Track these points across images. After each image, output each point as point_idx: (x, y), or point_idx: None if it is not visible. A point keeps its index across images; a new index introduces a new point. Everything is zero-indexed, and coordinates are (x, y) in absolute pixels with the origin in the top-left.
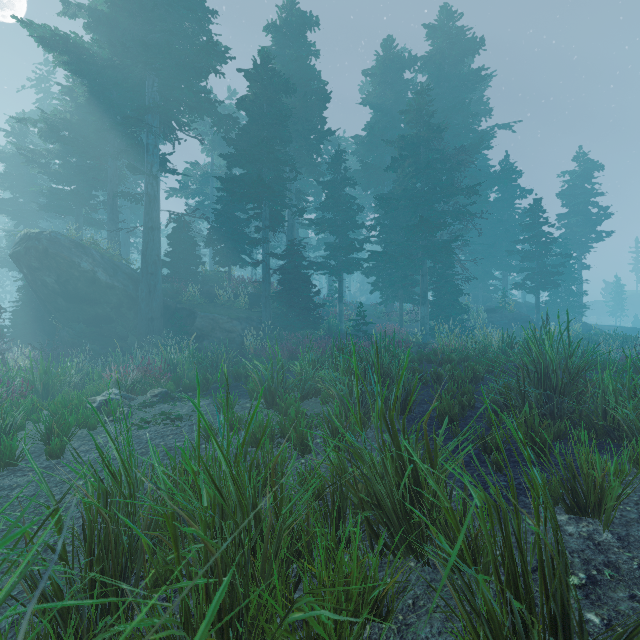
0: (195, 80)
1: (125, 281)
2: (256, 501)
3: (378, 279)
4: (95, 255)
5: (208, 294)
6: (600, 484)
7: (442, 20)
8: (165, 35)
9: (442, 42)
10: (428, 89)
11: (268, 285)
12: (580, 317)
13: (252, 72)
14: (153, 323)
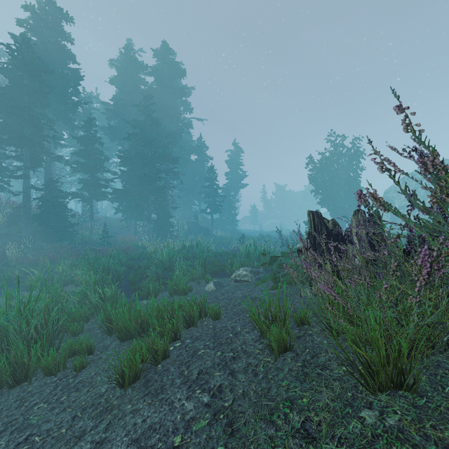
0: None
1: None
2: None
3: (120, 204)
4: None
5: None
6: (152, 291)
7: (163, 49)
8: None
9: (163, 64)
10: (151, 96)
11: (29, 210)
12: (235, 226)
13: (9, 33)
14: None
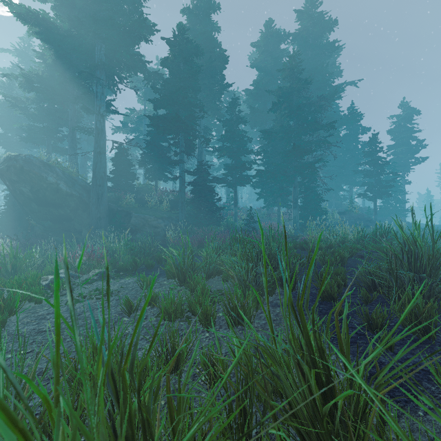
0: (131, 47)
1: (80, 191)
2: (147, 416)
3: (262, 190)
4: (58, 172)
5: (141, 200)
6: None
7: (307, 7)
8: (109, 13)
9: (307, 22)
10: (298, 54)
11: (183, 194)
12: (404, 218)
13: None
14: (100, 221)
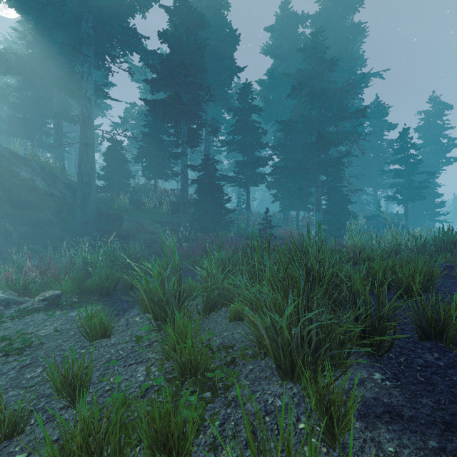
0: (126, 22)
1: (63, 190)
2: None
3: (278, 192)
4: (35, 166)
5: (137, 202)
6: None
7: None
8: None
9: (329, 2)
10: (322, 30)
11: (186, 193)
12: (433, 224)
13: None
14: (87, 226)
